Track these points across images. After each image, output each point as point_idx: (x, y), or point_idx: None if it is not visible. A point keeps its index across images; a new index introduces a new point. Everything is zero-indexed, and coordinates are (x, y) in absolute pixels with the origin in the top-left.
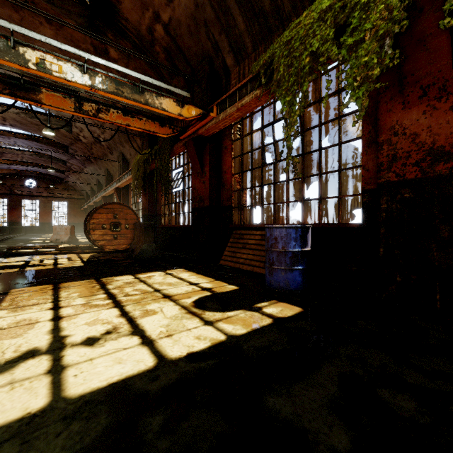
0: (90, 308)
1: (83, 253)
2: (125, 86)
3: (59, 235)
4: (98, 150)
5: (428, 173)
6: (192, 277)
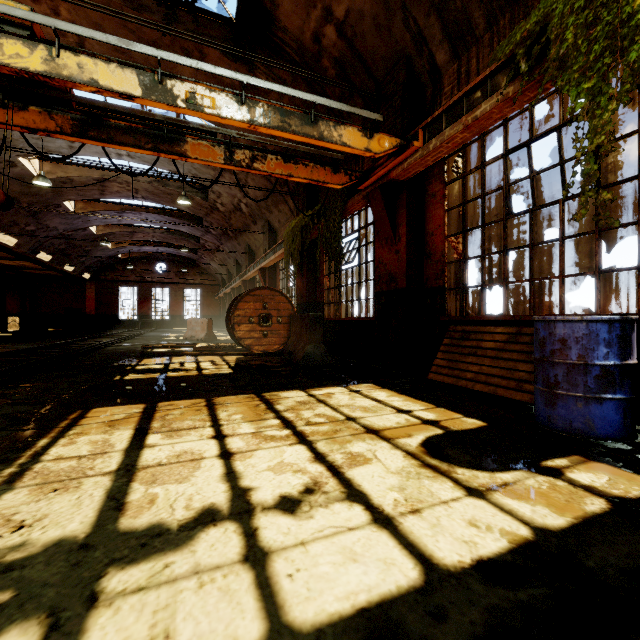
0: (265, 442)
1: (226, 355)
2: (293, 116)
3: (195, 331)
4: (237, 220)
5: None
6: (395, 399)
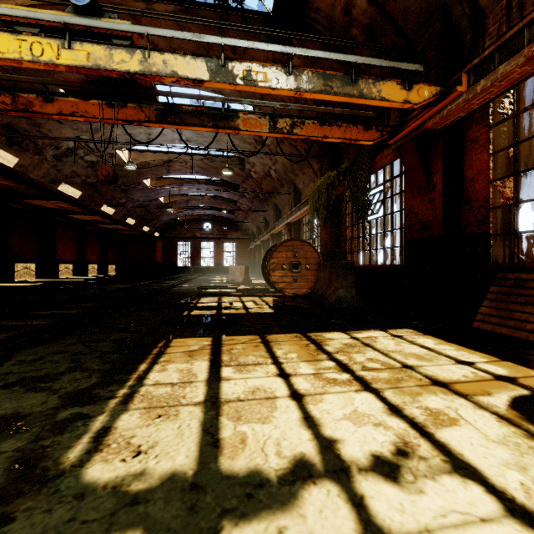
0: (329, 385)
1: (264, 297)
2: (334, 79)
3: (235, 275)
4: (267, 184)
5: None
6: (446, 348)
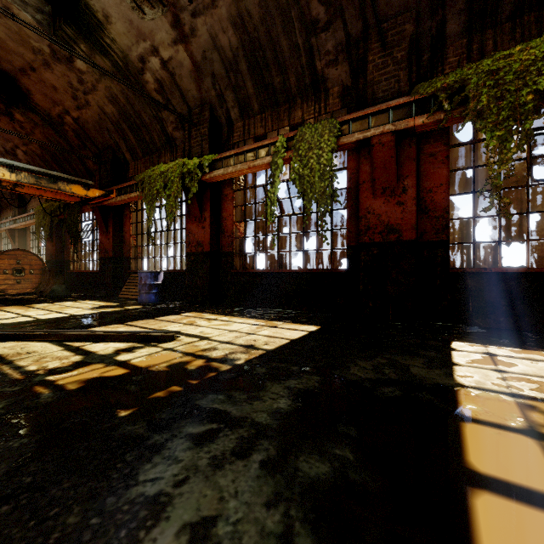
0: (31, 311)
1: None
2: (43, 179)
3: None
4: None
5: (197, 251)
6: (94, 302)
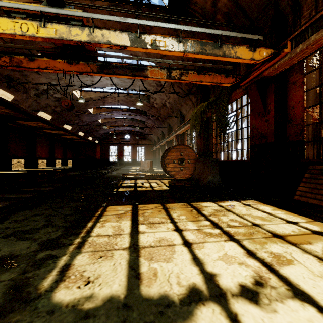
0: (208, 237)
1: (162, 180)
2: (207, 45)
3: (144, 167)
4: (164, 111)
5: None
6: (279, 213)
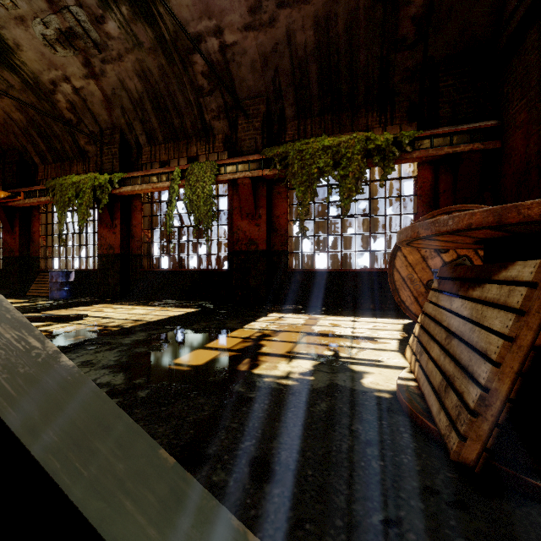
0: None
1: None
2: None
3: None
4: None
5: (109, 253)
6: None
